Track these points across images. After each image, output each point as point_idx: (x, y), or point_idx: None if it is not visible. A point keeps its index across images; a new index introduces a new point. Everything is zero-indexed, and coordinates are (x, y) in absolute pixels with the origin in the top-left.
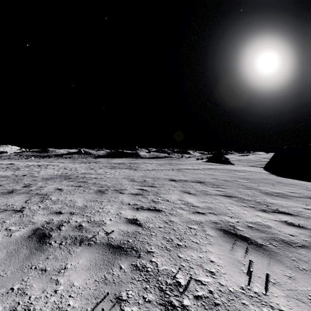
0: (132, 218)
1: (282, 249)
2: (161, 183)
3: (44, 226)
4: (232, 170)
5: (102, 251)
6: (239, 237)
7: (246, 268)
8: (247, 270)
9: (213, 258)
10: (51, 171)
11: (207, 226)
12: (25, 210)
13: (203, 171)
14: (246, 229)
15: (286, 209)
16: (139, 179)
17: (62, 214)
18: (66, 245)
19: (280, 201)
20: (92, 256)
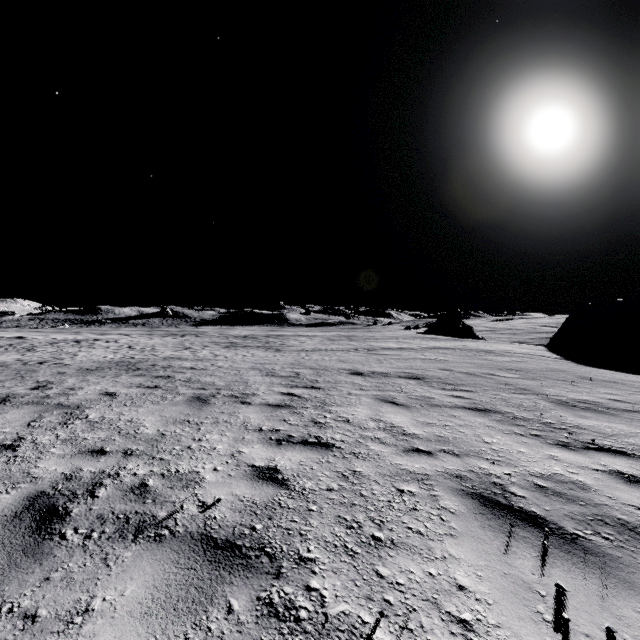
0: (265, 467)
1: (626, 548)
2: (331, 380)
3: (58, 487)
4: (480, 351)
5: (186, 559)
6: (519, 516)
7: (549, 609)
8: (552, 615)
9: (462, 577)
10: (101, 354)
11: (441, 485)
12: (23, 444)
13: (421, 353)
14: (532, 492)
15: (613, 440)
16: (286, 371)
17: (105, 454)
18: (100, 541)
19: (596, 422)
20: (159, 574)
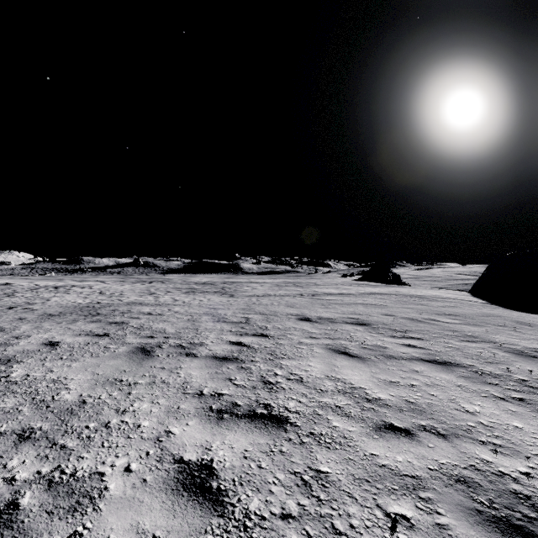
0: (197, 463)
1: None
2: (281, 326)
3: None
4: (413, 296)
5: None
6: None
7: None
8: None
9: None
10: (72, 299)
11: (445, 501)
12: None
13: (361, 298)
14: None
15: None
16: (237, 316)
17: None
18: None
19: None
20: None
